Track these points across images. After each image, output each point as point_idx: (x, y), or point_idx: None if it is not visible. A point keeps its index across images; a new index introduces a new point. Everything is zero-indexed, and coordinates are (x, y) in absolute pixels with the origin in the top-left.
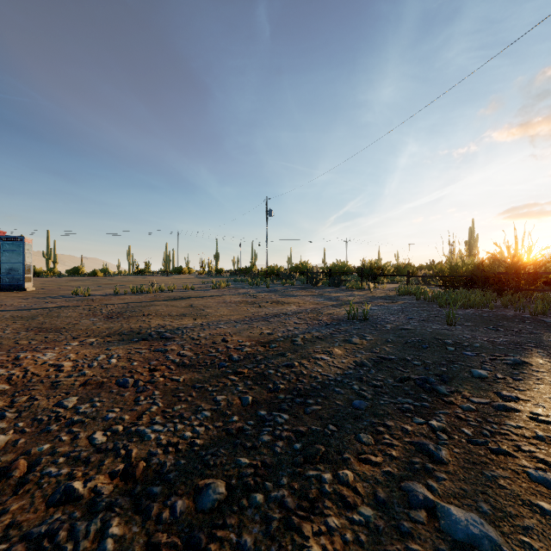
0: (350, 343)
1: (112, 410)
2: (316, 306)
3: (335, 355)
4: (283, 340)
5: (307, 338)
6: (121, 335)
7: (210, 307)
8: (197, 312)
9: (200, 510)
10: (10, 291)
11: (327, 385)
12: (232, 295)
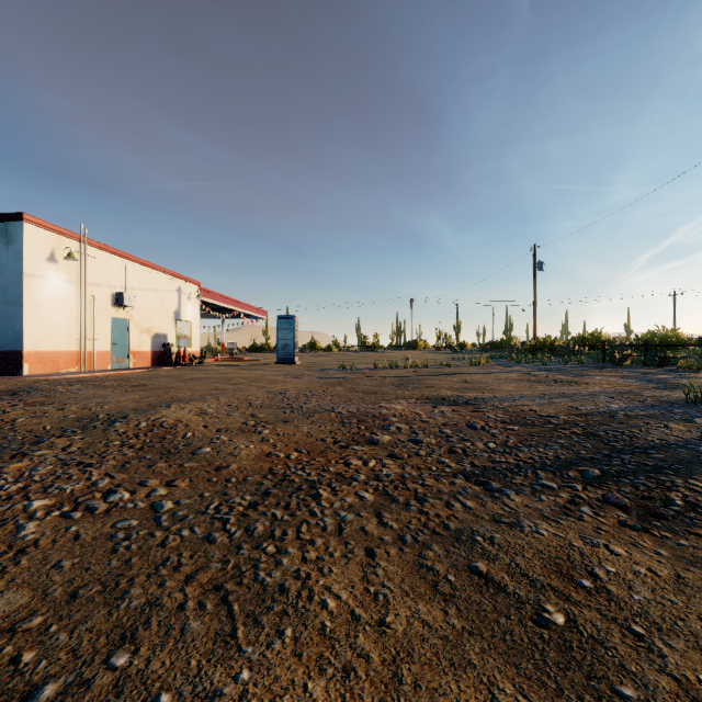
0: (692, 423)
1: (481, 437)
2: (630, 388)
3: (672, 428)
4: (599, 414)
5: (631, 415)
6: (429, 400)
7: (488, 383)
8: (479, 387)
9: (586, 478)
10: (285, 364)
11: (667, 446)
12: (502, 373)
